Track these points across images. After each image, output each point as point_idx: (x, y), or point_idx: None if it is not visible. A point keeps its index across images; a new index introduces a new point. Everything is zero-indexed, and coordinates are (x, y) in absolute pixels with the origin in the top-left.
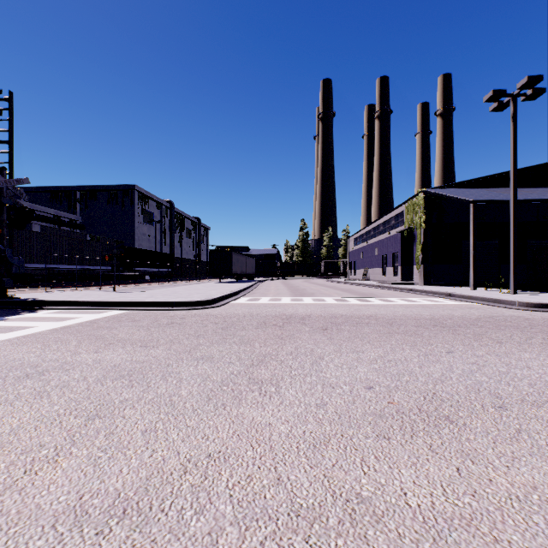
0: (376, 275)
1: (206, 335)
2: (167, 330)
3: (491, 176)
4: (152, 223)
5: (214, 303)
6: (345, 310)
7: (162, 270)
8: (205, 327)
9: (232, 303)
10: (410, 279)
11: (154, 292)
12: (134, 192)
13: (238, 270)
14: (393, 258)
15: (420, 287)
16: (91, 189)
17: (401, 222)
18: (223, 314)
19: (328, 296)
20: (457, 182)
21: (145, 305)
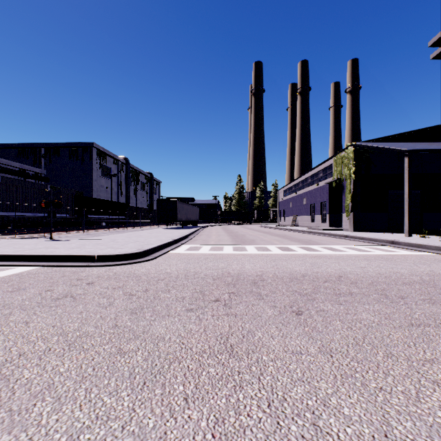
0: (304, 221)
1: (92, 336)
2: (34, 320)
3: (414, 131)
4: (110, 176)
5: (147, 255)
6: (300, 265)
7: (116, 217)
8: (107, 308)
9: (169, 254)
10: (337, 225)
11: (91, 240)
12: (92, 149)
13: (183, 217)
14: (321, 206)
15: (352, 233)
16: (54, 146)
17: (329, 174)
18: (151, 274)
19: (270, 244)
20: (383, 137)
21: (60, 259)
